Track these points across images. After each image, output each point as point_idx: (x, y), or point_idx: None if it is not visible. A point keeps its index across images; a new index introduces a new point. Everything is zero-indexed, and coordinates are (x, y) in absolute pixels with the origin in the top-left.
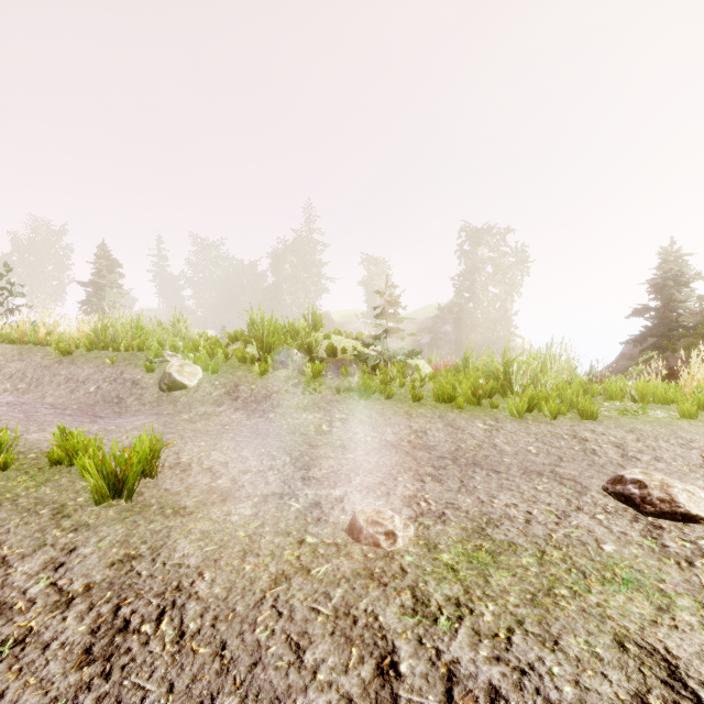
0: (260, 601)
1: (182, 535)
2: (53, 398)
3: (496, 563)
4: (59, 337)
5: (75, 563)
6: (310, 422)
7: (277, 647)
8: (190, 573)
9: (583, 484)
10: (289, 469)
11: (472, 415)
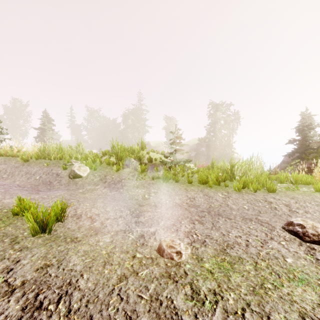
0: (111, 291)
1: (74, 253)
2: (19, 182)
3: (233, 269)
4: (23, 153)
5: (18, 269)
6: (140, 194)
7: (119, 319)
8: (76, 275)
9: (272, 225)
10: (129, 217)
11: (216, 190)
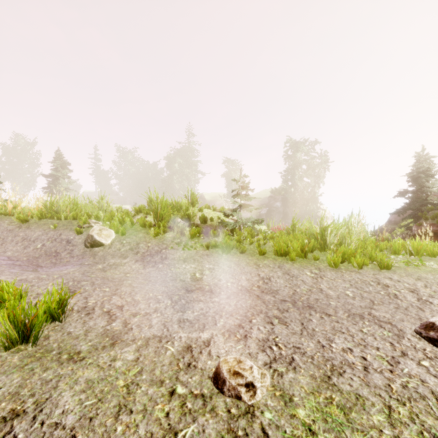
0: None
1: (68, 385)
2: (11, 252)
3: (350, 422)
4: (22, 210)
5: None
6: (187, 271)
7: None
8: (63, 437)
9: (398, 327)
10: (169, 311)
11: (301, 265)
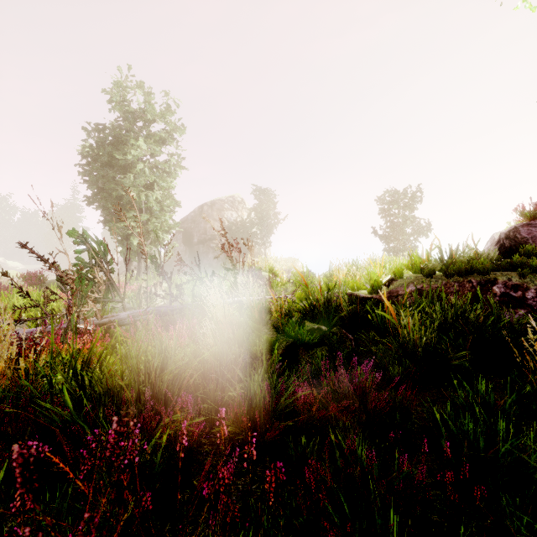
0: None
1: None
2: None
3: None
4: None
5: None
6: None
7: None
8: None
9: None
10: None
11: None
